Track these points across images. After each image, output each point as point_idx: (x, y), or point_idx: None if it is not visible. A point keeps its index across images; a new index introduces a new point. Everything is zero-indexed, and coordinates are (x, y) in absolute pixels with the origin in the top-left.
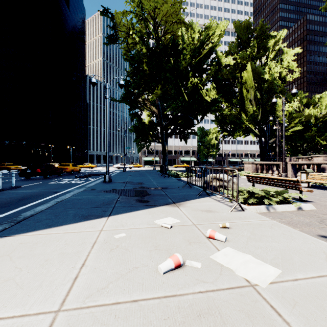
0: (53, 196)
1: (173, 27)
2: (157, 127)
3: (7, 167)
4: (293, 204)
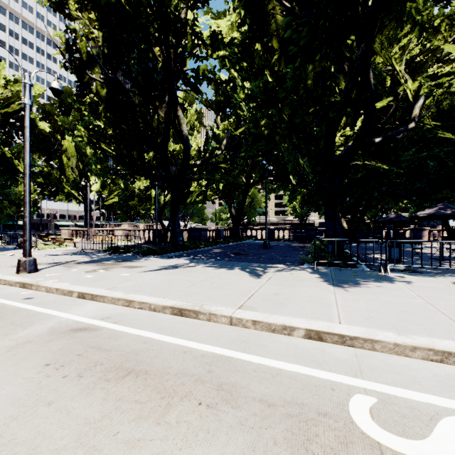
0: None
1: None
2: None
3: None
4: (66, 247)
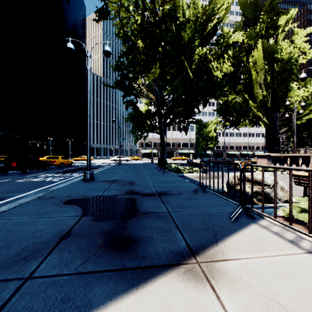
0: None
1: None
2: (154, 116)
3: (0, 160)
4: None
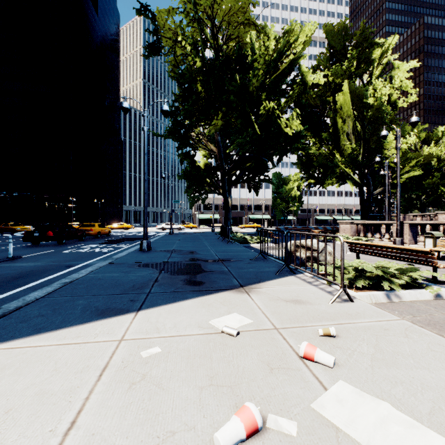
0: (63, 273)
1: (240, 31)
2: (216, 173)
3: (11, 228)
4: (426, 288)
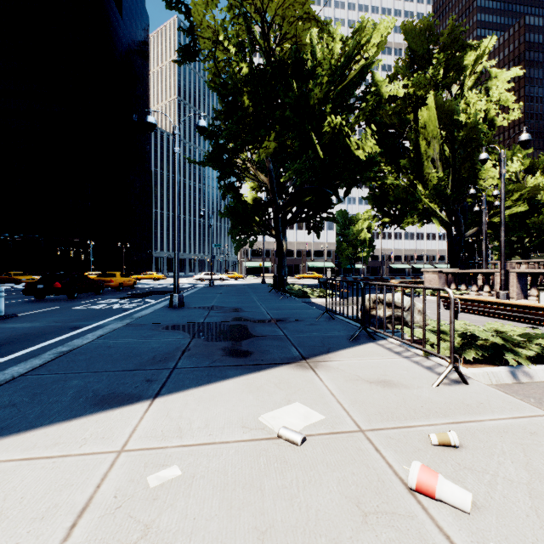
0: (65, 338)
1: (297, 28)
2: (267, 210)
3: (14, 279)
4: None
